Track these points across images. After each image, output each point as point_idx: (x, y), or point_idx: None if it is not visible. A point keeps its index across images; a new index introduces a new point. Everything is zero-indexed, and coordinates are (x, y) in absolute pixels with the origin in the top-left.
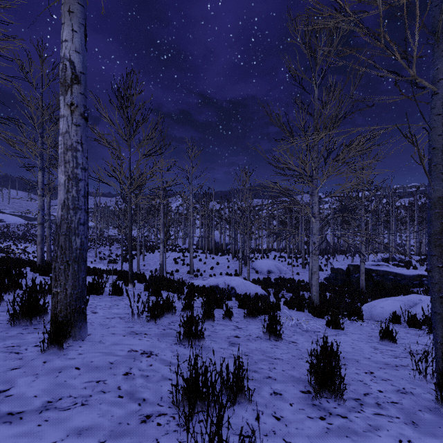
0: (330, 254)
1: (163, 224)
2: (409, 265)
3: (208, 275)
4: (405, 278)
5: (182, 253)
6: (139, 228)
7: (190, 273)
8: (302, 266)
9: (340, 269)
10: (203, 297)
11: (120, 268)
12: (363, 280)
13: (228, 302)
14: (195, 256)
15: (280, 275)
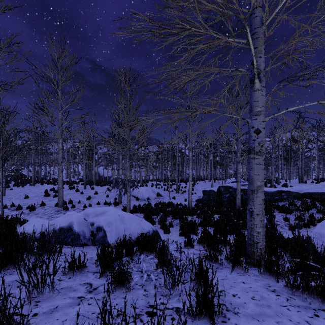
0: (195, 180)
1: None
2: None
3: (82, 207)
4: (268, 195)
5: None
6: None
7: (58, 205)
8: (176, 191)
9: (212, 191)
10: None
11: None
12: (239, 199)
13: (63, 295)
14: (72, 187)
15: (159, 200)
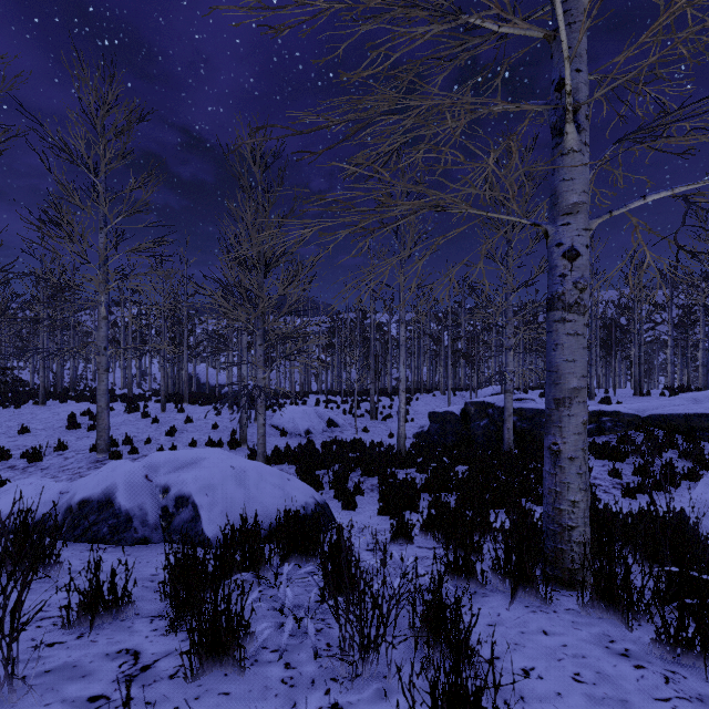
0: (411, 392)
1: None
2: None
3: (154, 451)
4: None
5: None
6: None
7: (97, 448)
8: (370, 416)
9: (451, 413)
10: None
11: None
12: (510, 430)
13: (45, 695)
14: (134, 407)
15: (333, 436)
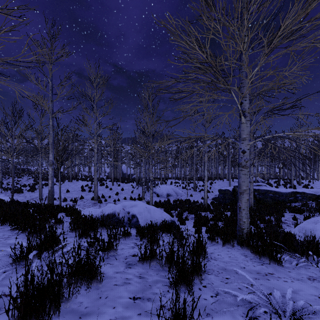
0: (212, 179)
1: (52, 144)
2: (270, 185)
3: (112, 201)
4: (282, 195)
5: (91, 182)
6: (41, 156)
7: (94, 199)
8: (193, 189)
9: (228, 190)
10: (83, 237)
11: (22, 197)
12: (252, 199)
13: (124, 245)
14: (102, 183)
15: (177, 198)
